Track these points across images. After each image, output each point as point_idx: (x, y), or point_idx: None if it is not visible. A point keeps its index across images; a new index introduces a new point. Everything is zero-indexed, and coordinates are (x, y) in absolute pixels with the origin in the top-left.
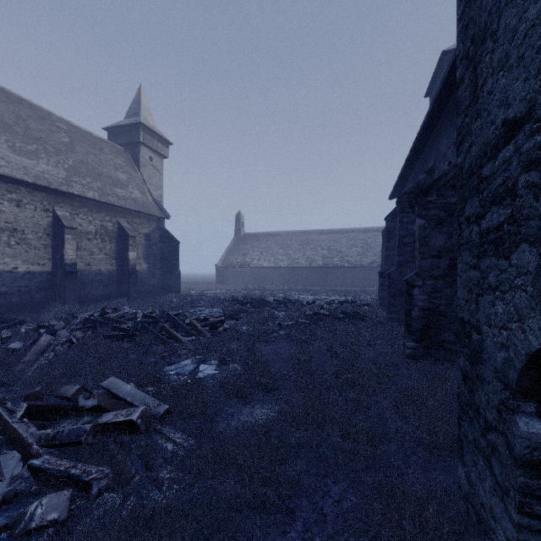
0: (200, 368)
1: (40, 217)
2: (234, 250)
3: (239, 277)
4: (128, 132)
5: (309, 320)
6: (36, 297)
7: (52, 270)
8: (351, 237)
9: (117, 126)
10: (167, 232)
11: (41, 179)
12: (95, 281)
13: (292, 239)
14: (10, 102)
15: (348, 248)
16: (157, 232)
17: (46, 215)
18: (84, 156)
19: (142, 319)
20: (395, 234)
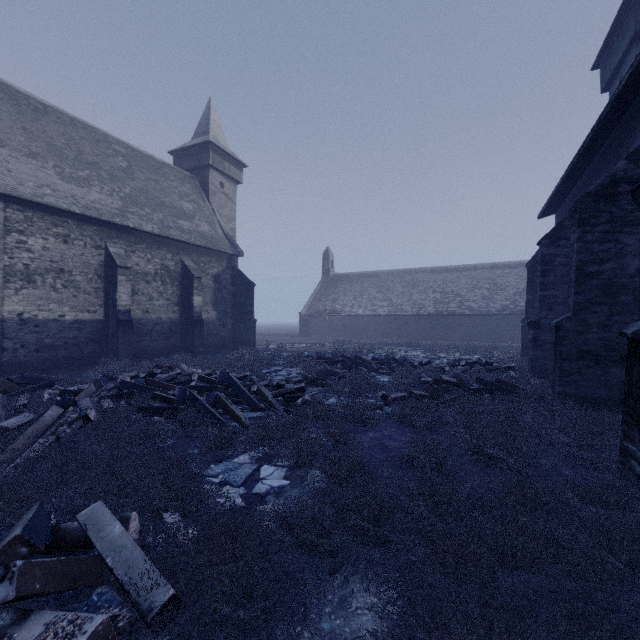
0: (262, 472)
1: (91, 255)
2: (322, 295)
3: (328, 328)
4: (195, 154)
5: (429, 392)
6: (86, 350)
7: (105, 319)
8: (472, 276)
9: (184, 148)
10: (240, 272)
11: (92, 210)
12: (154, 331)
13: (393, 280)
14: (62, 123)
15: (469, 290)
16: (228, 273)
17: (97, 253)
18: (143, 183)
19: (197, 384)
20: (555, 265)
